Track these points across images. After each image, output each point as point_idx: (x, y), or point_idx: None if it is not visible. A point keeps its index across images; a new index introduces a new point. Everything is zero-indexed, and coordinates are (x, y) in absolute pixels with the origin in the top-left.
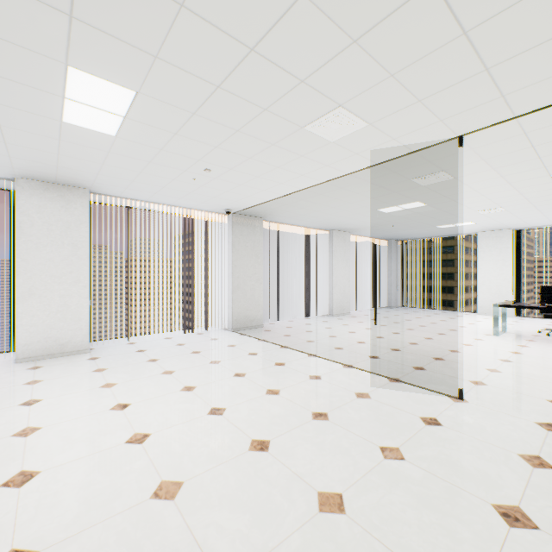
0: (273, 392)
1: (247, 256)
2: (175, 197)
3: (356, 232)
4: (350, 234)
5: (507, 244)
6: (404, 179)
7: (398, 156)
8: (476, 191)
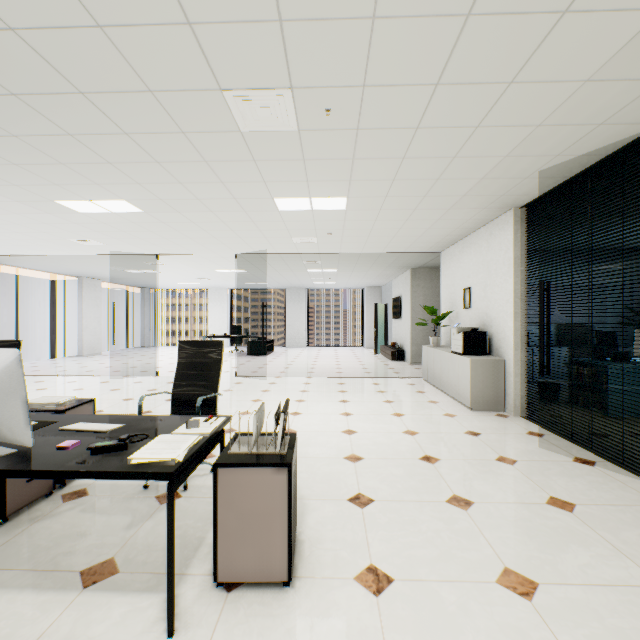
0: (43, 389)
1: None
2: None
3: (109, 280)
4: (103, 281)
5: (225, 298)
6: (137, 261)
7: (129, 254)
8: (185, 270)
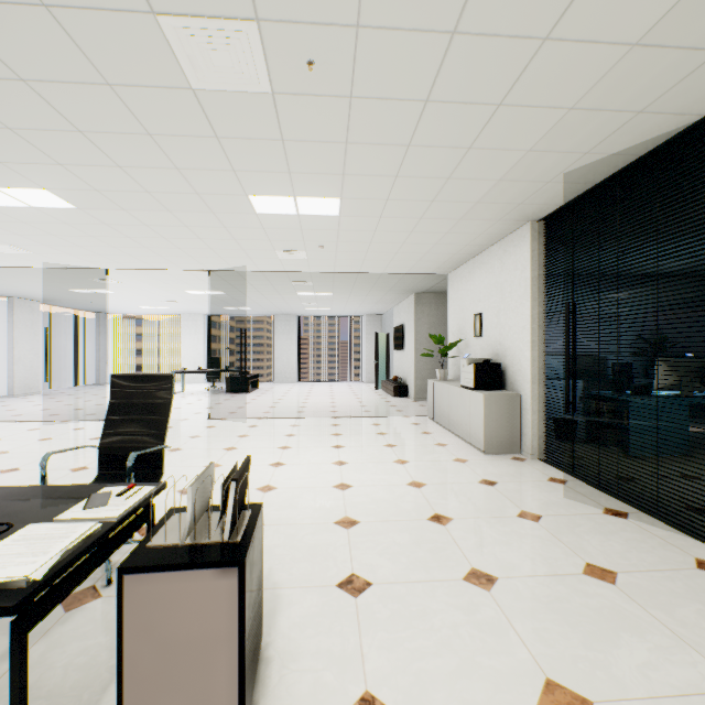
0: None
1: None
2: None
3: (51, 302)
4: (42, 303)
5: (201, 326)
6: (82, 277)
7: (70, 268)
8: (147, 291)
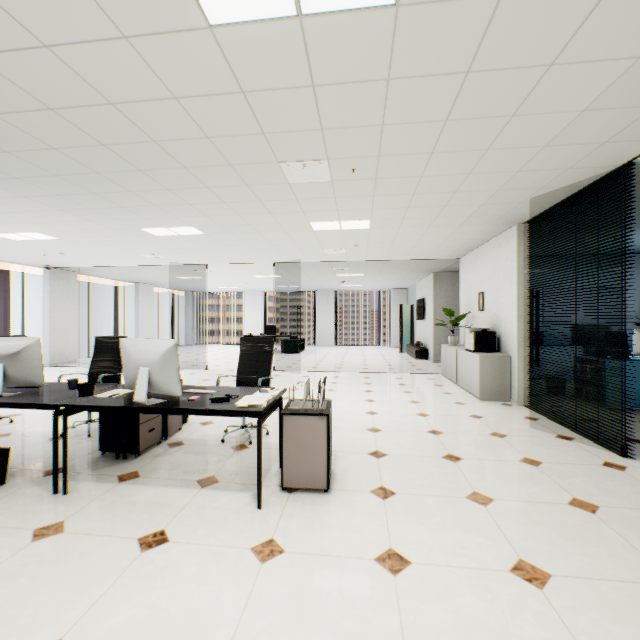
0: None
1: (64, 304)
2: (5, 256)
3: (160, 285)
4: (154, 286)
5: (260, 300)
6: (188, 270)
7: (184, 264)
8: (227, 276)
